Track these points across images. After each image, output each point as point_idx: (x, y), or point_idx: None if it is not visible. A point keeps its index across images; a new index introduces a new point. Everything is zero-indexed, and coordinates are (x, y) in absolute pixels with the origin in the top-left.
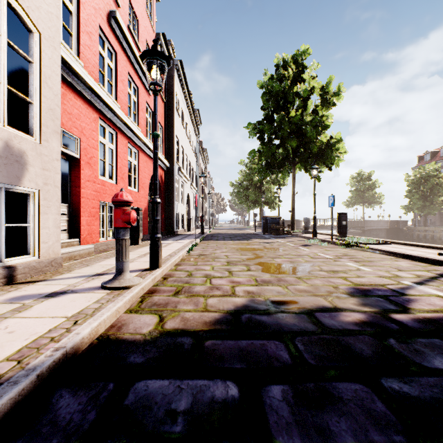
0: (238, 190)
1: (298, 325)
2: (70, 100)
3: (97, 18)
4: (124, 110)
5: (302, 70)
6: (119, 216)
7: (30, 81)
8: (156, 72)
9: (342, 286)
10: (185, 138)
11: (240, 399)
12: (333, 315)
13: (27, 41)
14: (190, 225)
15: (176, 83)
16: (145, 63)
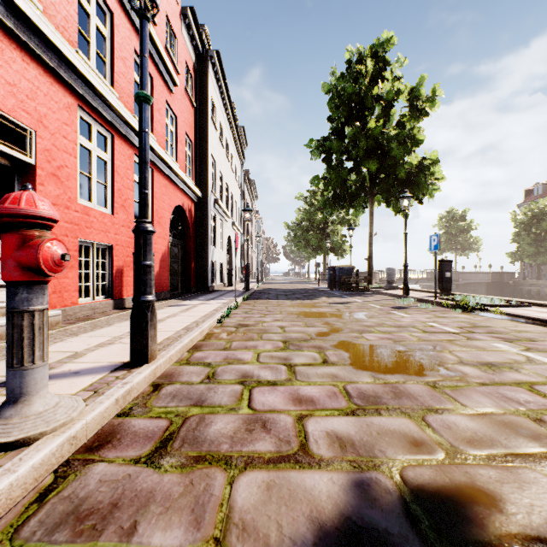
0: (295, 232)
1: None
2: (12, 60)
3: None
4: (126, 103)
5: (383, 67)
6: (9, 252)
7: None
8: None
9: None
10: (225, 160)
11: None
12: None
13: None
14: (232, 277)
15: (211, 82)
16: None
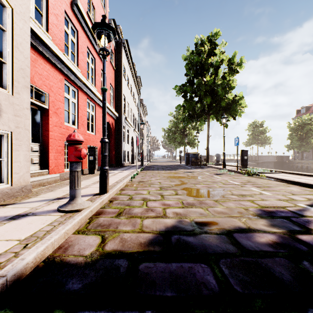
0: (168, 134)
1: (220, 246)
2: (40, 64)
3: (62, 4)
4: (84, 74)
5: (214, 47)
6: (72, 152)
7: (4, 45)
8: (104, 40)
9: (251, 208)
10: (130, 96)
11: None
12: (249, 236)
13: (2, 15)
14: (134, 159)
15: (123, 56)
16: (95, 33)
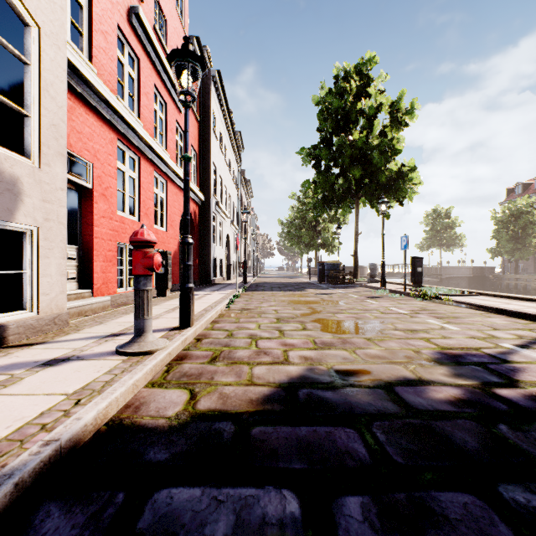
0: (288, 229)
1: (374, 405)
2: (80, 115)
3: (114, 14)
4: (148, 130)
5: (367, 82)
6: (139, 260)
7: (27, 88)
8: (187, 78)
9: (426, 350)
10: (224, 165)
11: (303, 518)
12: (419, 390)
13: (23, 38)
14: (230, 272)
15: (213, 98)
16: (173, 66)
